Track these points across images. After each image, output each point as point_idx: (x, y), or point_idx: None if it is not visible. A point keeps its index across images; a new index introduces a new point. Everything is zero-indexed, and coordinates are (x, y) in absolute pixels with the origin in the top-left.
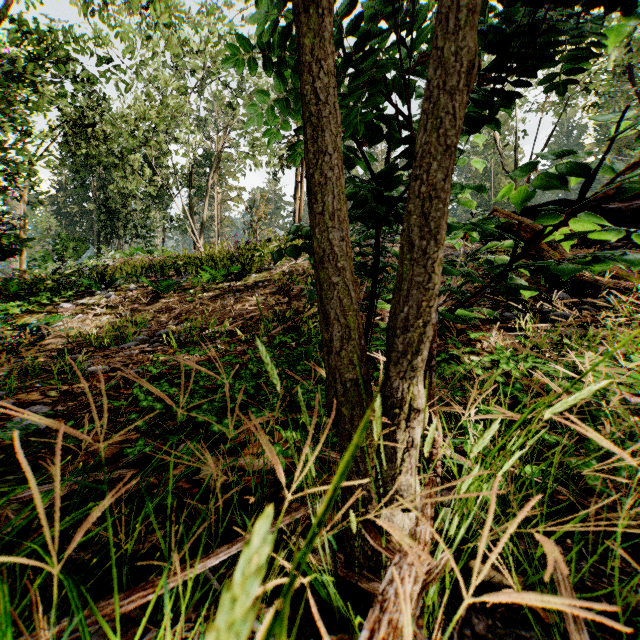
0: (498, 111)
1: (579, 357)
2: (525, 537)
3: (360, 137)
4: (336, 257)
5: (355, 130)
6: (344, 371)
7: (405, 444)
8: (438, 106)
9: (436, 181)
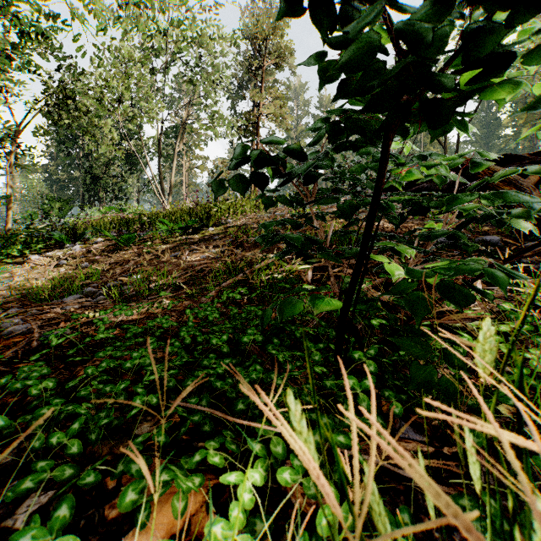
0: None
1: None
2: None
3: None
4: None
5: None
6: None
7: None
8: None
9: None
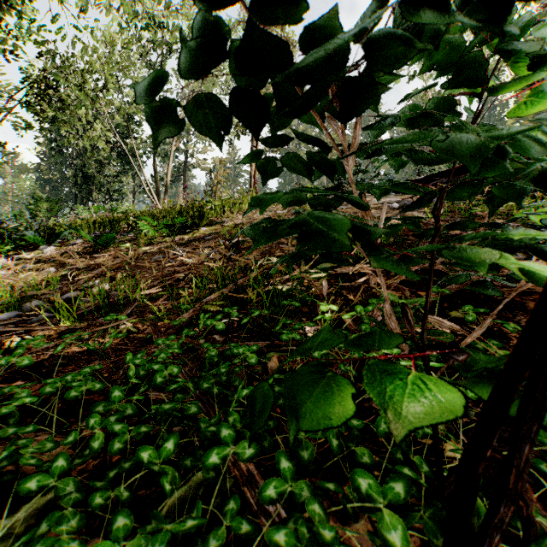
0: None
1: None
2: None
3: None
4: None
5: None
6: None
7: None
8: None
9: None
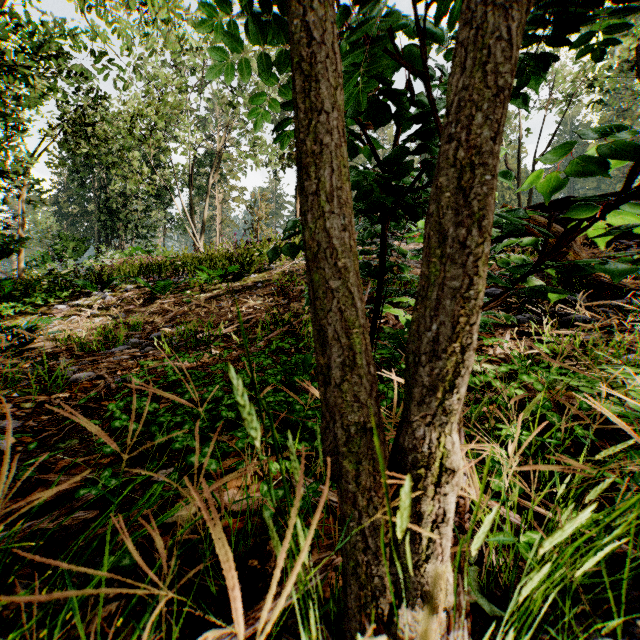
0: (528, 82)
1: (615, 370)
2: (580, 615)
3: (364, 118)
4: (336, 253)
5: (359, 102)
6: (347, 411)
7: (433, 518)
8: (484, 31)
9: (481, 141)
